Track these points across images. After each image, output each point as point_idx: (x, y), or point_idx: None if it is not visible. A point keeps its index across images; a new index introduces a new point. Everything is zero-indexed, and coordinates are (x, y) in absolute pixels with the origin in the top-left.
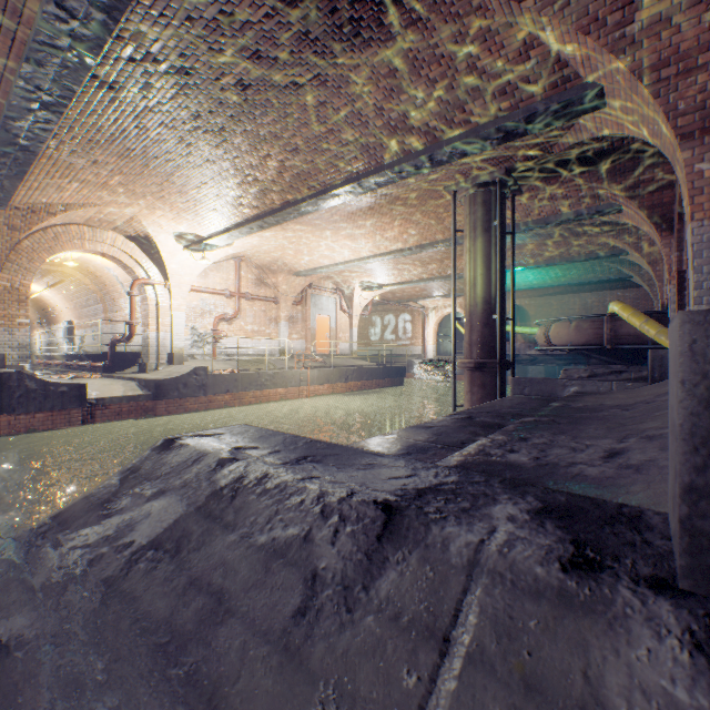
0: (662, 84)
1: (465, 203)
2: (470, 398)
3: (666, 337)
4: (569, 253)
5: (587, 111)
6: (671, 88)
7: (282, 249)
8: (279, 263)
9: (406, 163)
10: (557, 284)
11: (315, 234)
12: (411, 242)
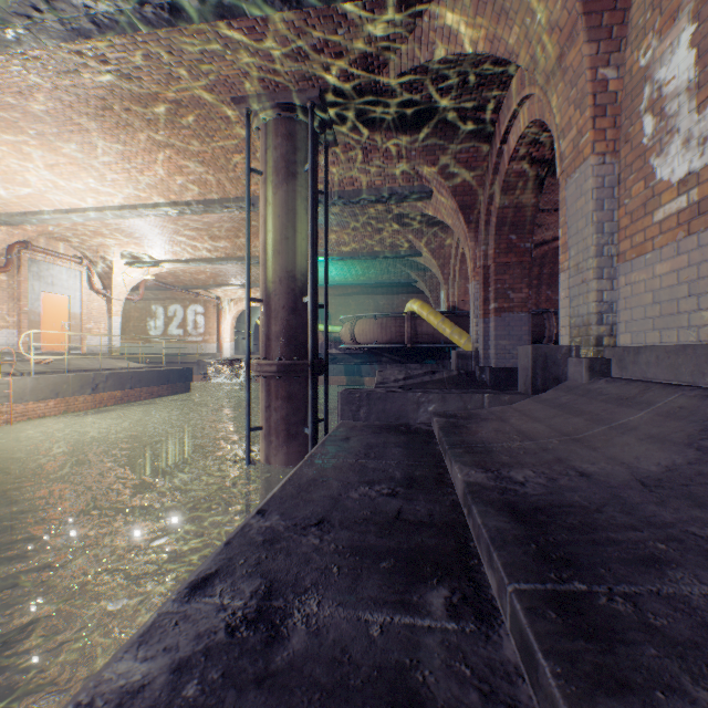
0: None
1: (265, 133)
2: (273, 416)
3: (460, 336)
4: (374, 247)
5: None
6: None
7: None
8: None
9: None
10: (358, 283)
11: (4, 140)
12: (189, 193)
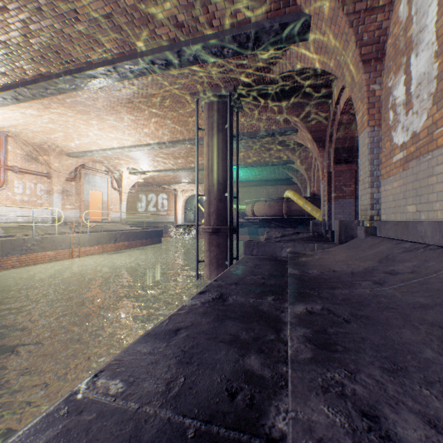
0: (356, 16)
1: (205, 109)
2: (209, 255)
3: (316, 212)
4: (265, 159)
5: (296, 40)
6: (361, 21)
7: (50, 129)
8: (49, 143)
9: (158, 54)
10: (256, 179)
11: (82, 119)
12: (165, 137)
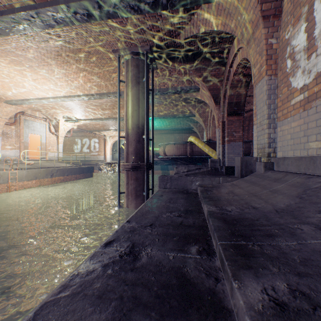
0: None
1: (126, 64)
2: (129, 187)
3: (212, 152)
4: (173, 113)
5: (204, 0)
6: None
7: None
8: None
9: (79, 2)
10: (166, 128)
11: (16, 69)
12: (93, 90)
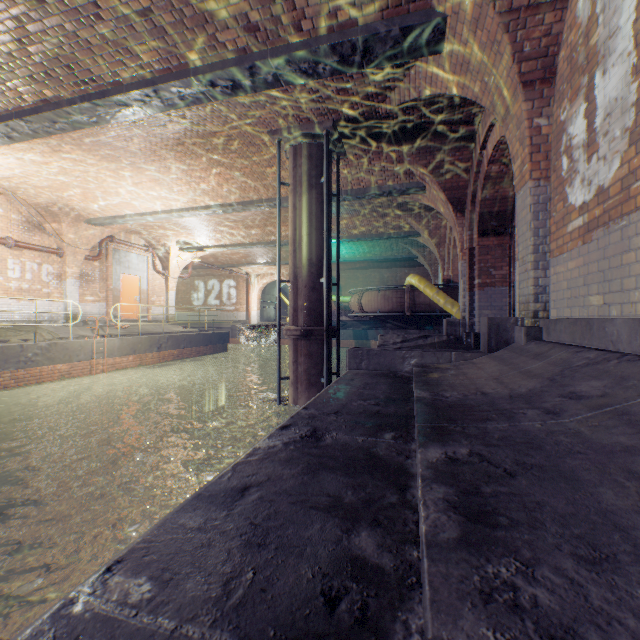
0: (513, 16)
1: (291, 154)
2: (297, 369)
3: (452, 306)
4: (378, 230)
5: (425, 52)
6: (521, 23)
7: (62, 183)
8: (60, 203)
9: (220, 71)
10: (364, 259)
11: (109, 169)
12: (232, 197)
